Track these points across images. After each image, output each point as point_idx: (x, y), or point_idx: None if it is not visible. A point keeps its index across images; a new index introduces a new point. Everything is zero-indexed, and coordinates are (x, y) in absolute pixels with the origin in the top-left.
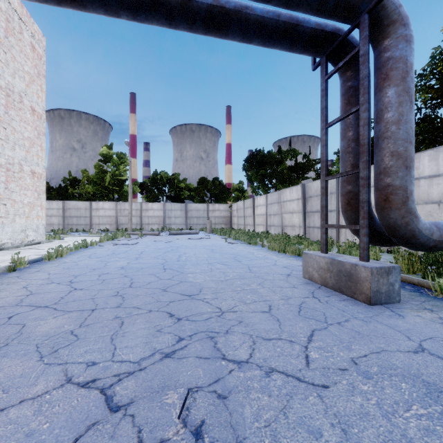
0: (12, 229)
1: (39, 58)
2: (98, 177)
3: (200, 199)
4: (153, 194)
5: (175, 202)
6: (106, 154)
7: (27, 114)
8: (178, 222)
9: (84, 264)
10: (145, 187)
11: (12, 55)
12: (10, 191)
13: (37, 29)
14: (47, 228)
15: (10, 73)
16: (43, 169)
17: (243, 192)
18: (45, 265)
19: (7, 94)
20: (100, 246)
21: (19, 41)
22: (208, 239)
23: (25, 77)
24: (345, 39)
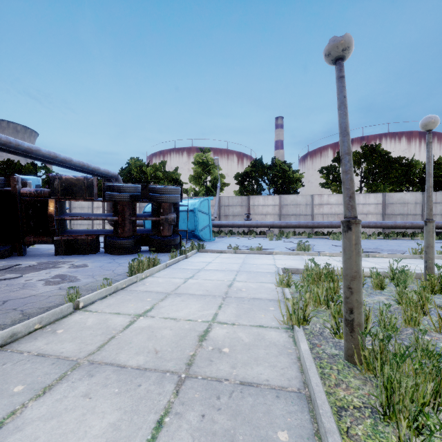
0: None
1: None
2: None
3: None
4: None
5: None
6: None
7: None
8: None
9: None
10: None
11: None
12: None
13: None
14: None
15: None
16: None
17: None
18: None
19: None
20: None
21: None
22: None
23: None
24: (109, 177)
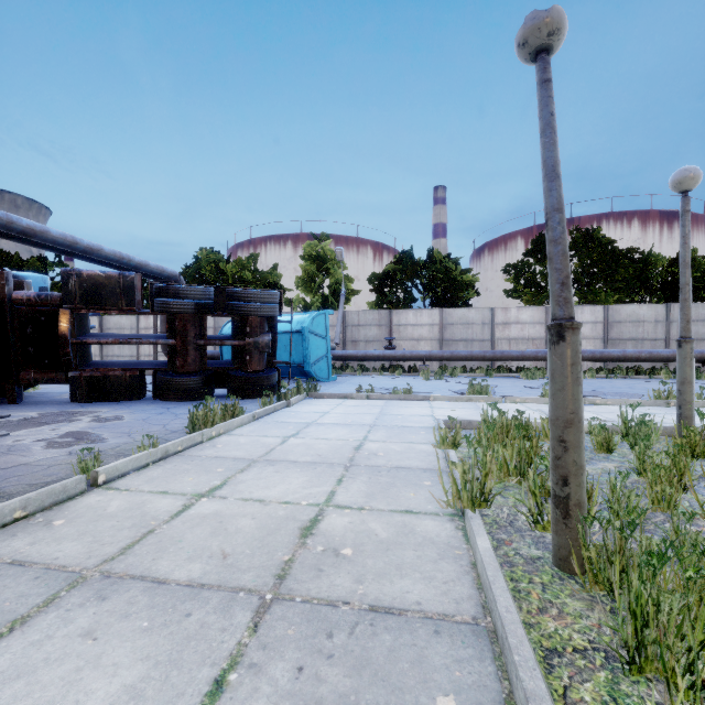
0: None
1: None
2: None
3: None
4: None
5: None
6: None
7: None
8: None
9: None
10: None
11: None
12: None
13: None
14: None
15: None
16: None
17: None
18: None
19: None
20: None
21: None
22: None
23: None
24: (165, 278)
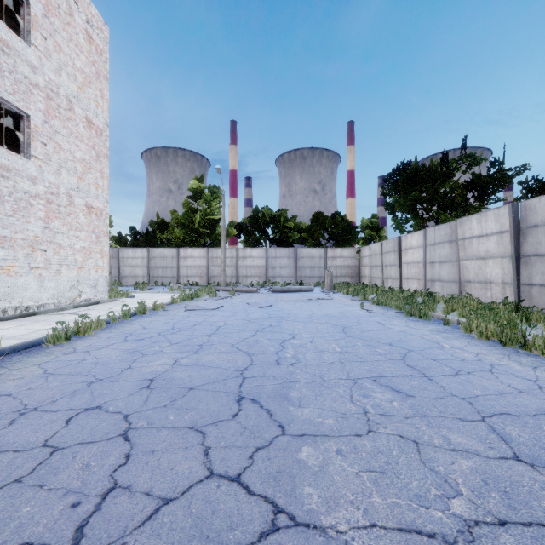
0: (55, 284)
1: (98, 53)
2: (186, 217)
3: (314, 242)
4: (253, 237)
5: (281, 247)
6: (197, 188)
7: (80, 127)
8: (284, 274)
9: (96, 359)
10: (243, 229)
11: (57, 43)
12: (53, 231)
13: (95, 13)
14: (131, 280)
15: (52, 68)
16: (104, 204)
17: (378, 230)
18: (30, 358)
19: (47, 96)
20: (165, 312)
21: (67, 26)
22: (329, 301)
23: (76, 77)
24: None
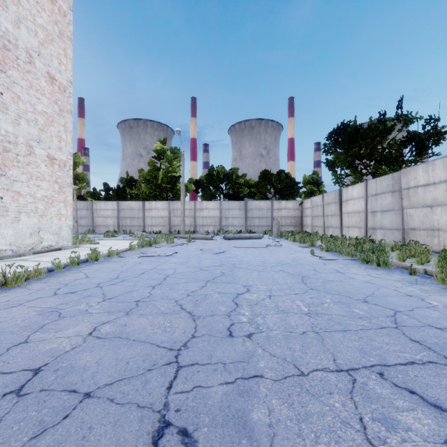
0: (13, 231)
1: (61, 14)
2: (151, 174)
3: (262, 195)
4: (209, 192)
5: (233, 201)
6: (160, 149)
7: (41, 81)
8: (236, 223)
9: None
10: (201, 185)
11: None
12: (11, 179)
13: None
14: (103, 229)
15: (9, 19)
16: (68, 156)
17: (318, 185)
18: None
19: (4, 46)
20: (118, 258)
21: None
22: (278, 247)
23: (37, 32)
24: None
